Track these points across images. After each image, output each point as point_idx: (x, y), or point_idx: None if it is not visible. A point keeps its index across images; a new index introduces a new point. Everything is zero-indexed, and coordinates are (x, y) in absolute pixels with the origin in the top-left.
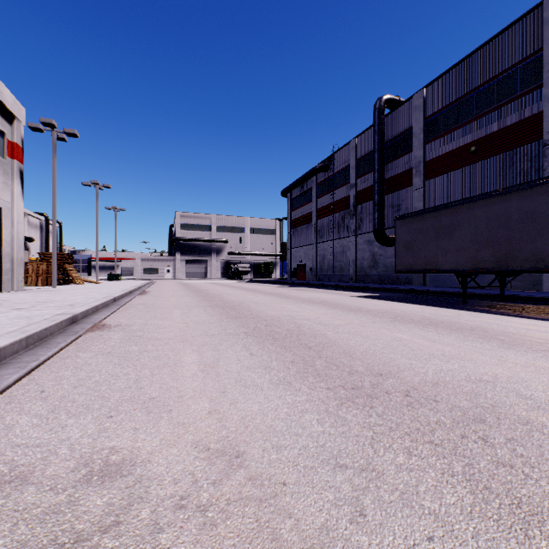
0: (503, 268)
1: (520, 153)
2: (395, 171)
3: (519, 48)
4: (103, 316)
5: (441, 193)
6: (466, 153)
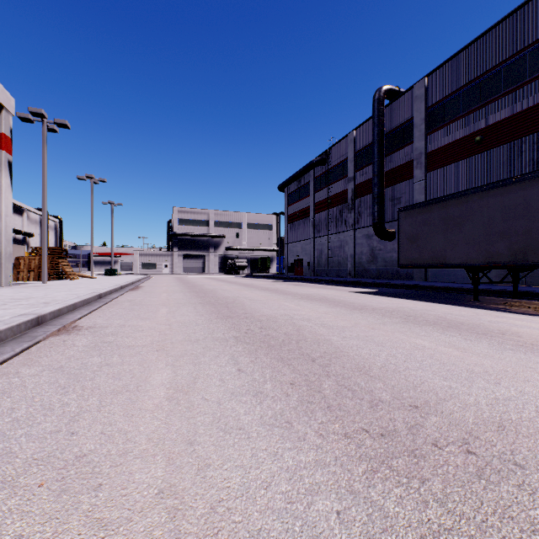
0: (522, 262)
1: (529, 141)
2: (394, 164)
3: (528, 31)
4: (78, 316)
5: (443, 185)
6: (470, 143)
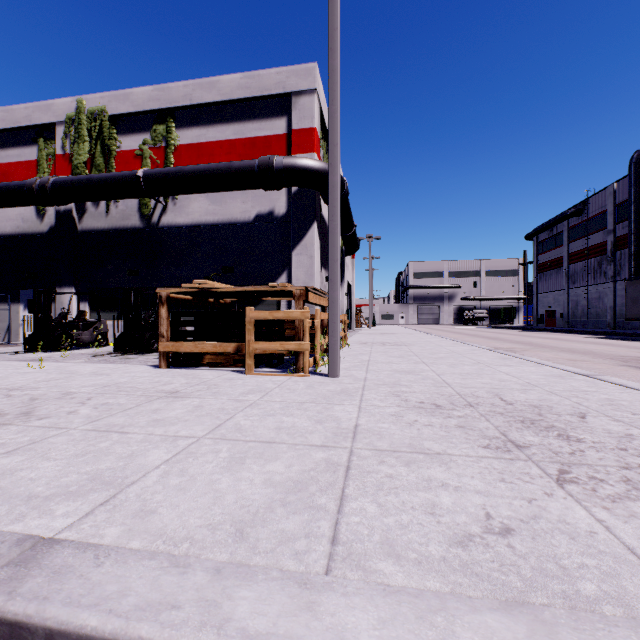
0: None
1: None
2: None
3: None
4: None
5: None
6: None
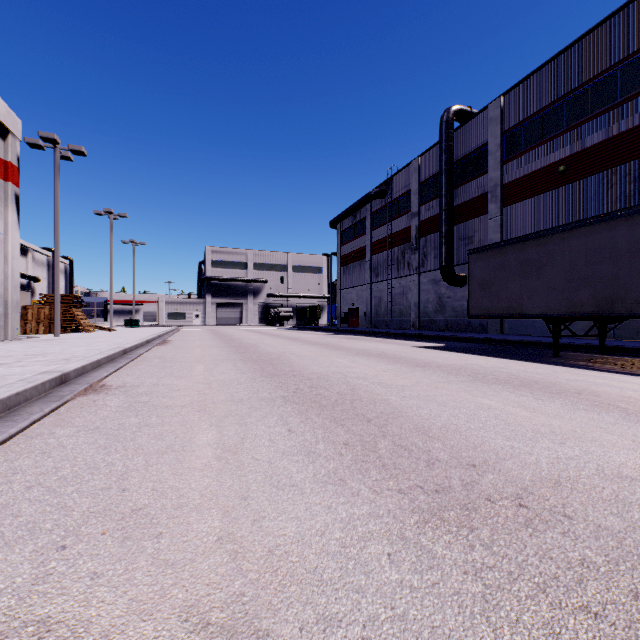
0: (608, 313)
1: (620, 172)
2: (465, 197)
3: (619, 45)
4: (104, 374)
5: (522, 222)
6: (553, 174)
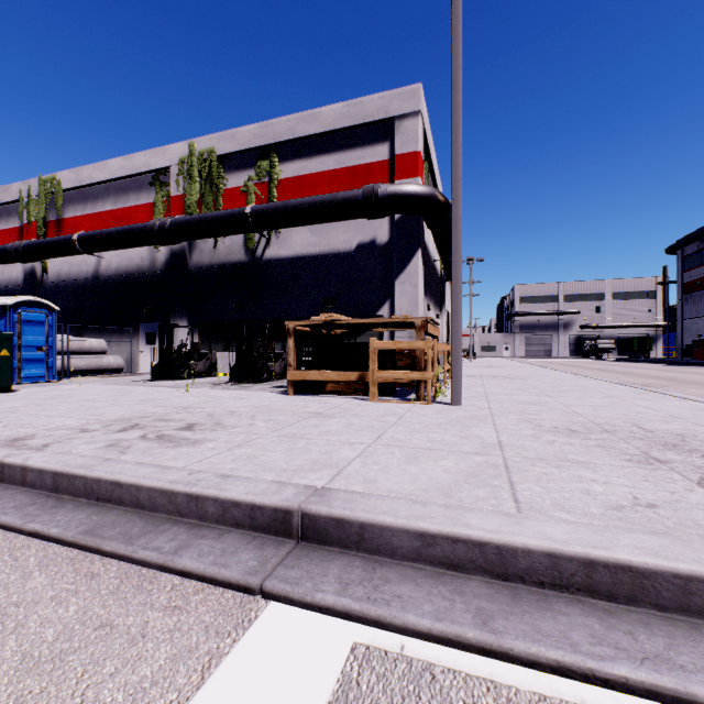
0: None
1: None
2: None
3: None
4: None
5: None
6: None
